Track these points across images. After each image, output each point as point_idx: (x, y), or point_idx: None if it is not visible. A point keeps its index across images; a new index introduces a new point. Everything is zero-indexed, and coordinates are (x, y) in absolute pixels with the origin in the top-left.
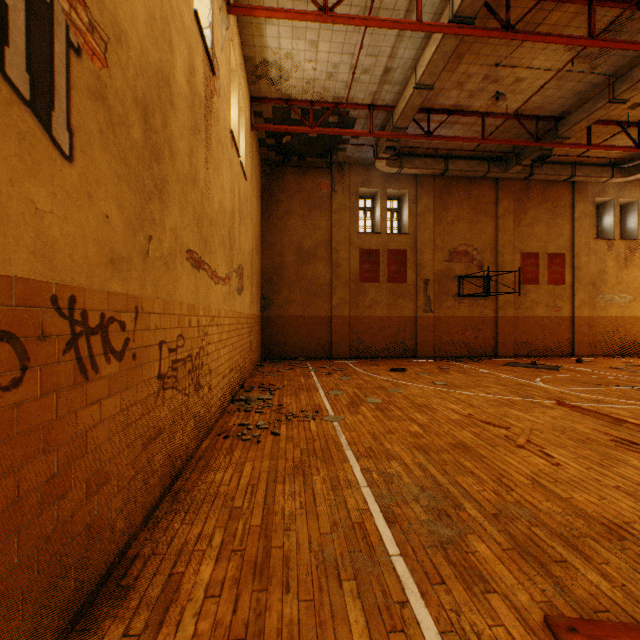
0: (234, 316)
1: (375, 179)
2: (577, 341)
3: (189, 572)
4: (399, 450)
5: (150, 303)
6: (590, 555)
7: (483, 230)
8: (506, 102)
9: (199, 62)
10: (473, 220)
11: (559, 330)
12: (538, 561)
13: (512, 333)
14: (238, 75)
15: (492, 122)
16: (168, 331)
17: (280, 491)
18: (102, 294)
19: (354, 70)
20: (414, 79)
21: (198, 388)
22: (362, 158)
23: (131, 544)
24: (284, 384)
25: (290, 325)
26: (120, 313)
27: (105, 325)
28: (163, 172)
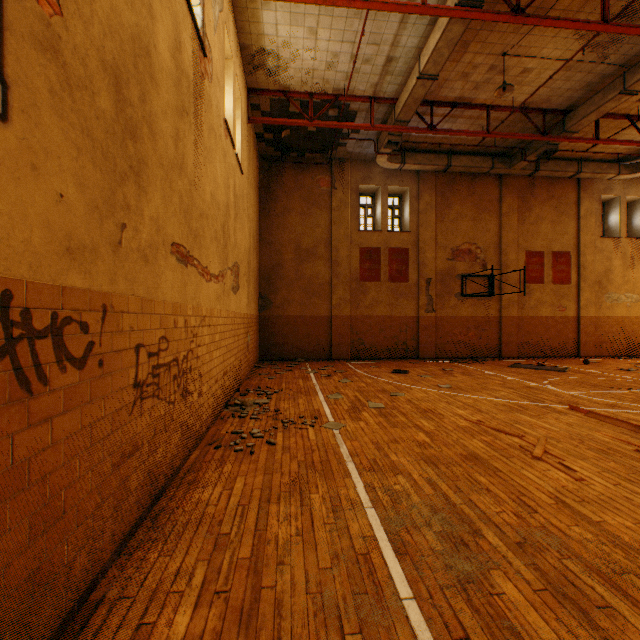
0: (229, 316)
1: (376, 175)
2: (583, 342)
3: (161, 623)
4: (405, 462)
5: (123, 301)
6: (638, 598)
7: (486, 228)
8: (512, 94)
9: (187, 38)
10: (476, 218)
11: (564, 330)
12: (577, 607)
13: (516, 333)
14: (233, 63)
15: (497, 116)
16: (147, 333)
17: (274, 513)
18: (54, 289)
19: (355, 59)
20: (417, 69)
21: (186, 395)
22: (363, 154)
23: (96, 584)
24: (282, 387)
25: (289, 325)
26: (81, 312)
27: (58, 327)
28: (141, 152)
